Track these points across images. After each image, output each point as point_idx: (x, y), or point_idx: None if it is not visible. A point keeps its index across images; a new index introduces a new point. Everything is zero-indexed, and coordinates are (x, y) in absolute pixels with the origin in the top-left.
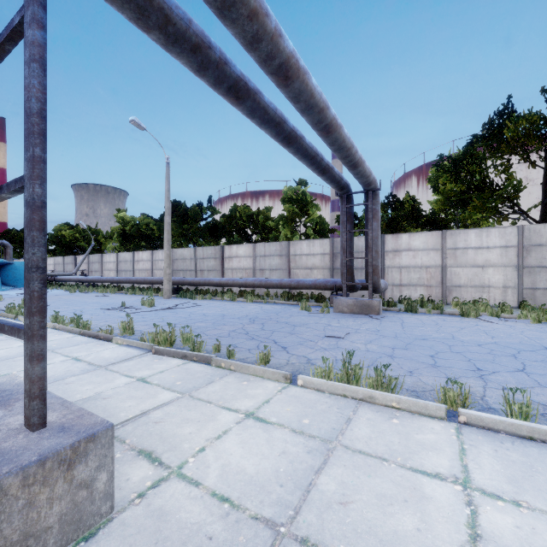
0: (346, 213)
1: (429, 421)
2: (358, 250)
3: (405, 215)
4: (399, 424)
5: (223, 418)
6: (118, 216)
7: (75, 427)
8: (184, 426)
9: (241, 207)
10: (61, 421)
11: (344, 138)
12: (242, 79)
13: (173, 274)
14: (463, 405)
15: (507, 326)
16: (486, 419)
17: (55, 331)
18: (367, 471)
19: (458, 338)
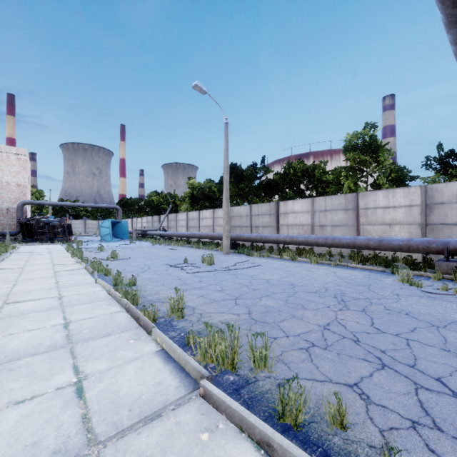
0: None
1: None
2: None
3: None
4: None
5: None
6: (189, 183)
7: None
8: None
9: (295, 162)
10: None
11: None
12: None
13: (231, 230)
14: None
15: None
16: None
17: (108, 297)
18: None
19: None
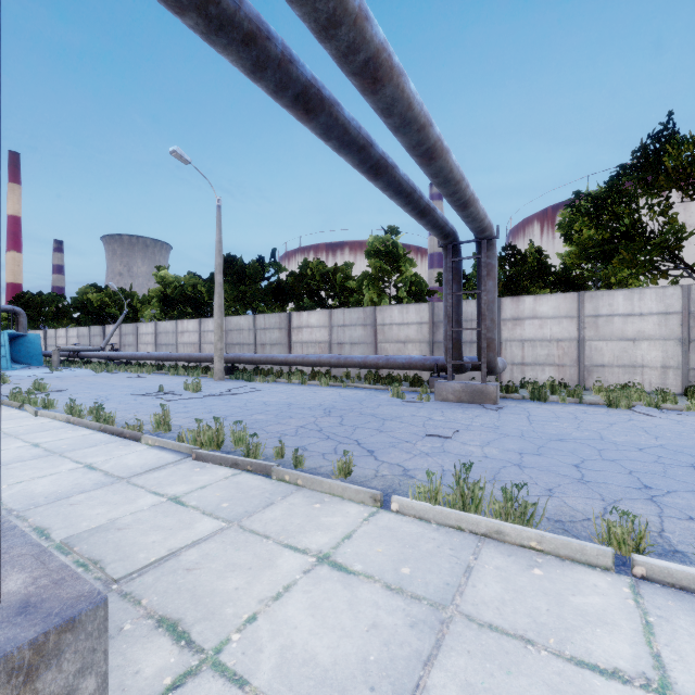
0: (452, 269)
1: (588, 573)
2: (466, 318)
3: (529, 272)
4: (544, 577)
5: (285, 563)
6: (158, 275)
7: (46, 605)
8: (228, 576)
9: (313, 262)
10: (26, 592)
11: (451, 168)
12: (313, 84)
13: (227, 349)
14: (637, 548)
15: (673, 421)
16: (678, 573)
17: (68, 425)
18: (504, 663)
19: (609, 438)
